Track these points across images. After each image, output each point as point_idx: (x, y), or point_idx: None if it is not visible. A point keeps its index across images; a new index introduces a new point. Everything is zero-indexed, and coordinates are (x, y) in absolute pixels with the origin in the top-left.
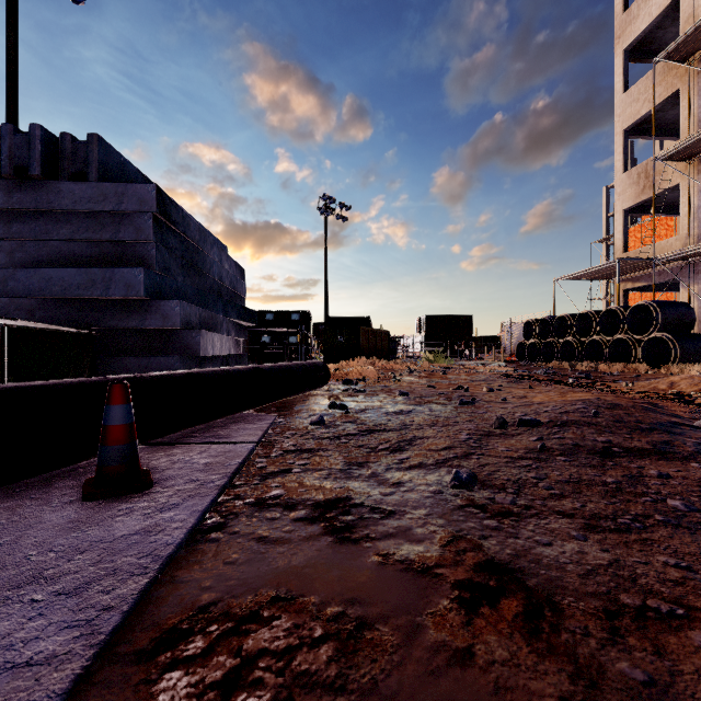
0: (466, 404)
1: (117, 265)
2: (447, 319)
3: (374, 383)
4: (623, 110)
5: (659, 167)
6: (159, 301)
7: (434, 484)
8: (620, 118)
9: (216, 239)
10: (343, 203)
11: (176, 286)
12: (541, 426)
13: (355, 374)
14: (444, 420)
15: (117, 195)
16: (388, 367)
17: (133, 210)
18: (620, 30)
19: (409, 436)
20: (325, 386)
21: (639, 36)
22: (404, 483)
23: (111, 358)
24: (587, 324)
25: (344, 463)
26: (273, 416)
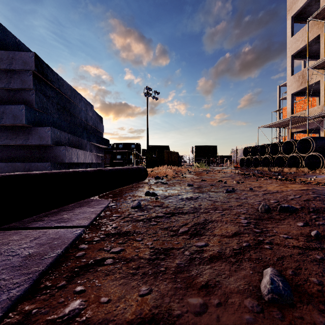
0: (230, 192)
1: (9, 104)
2: (205, 147)
3: (172, 178)
4: (291, 45)
5: (309, 72)
6: (37, 127)
7: (246, 292)
8: (289, 49)
9: (86, 100)
10: (156, 91)
11: (53, 120)
12: (298, 212)
13: (161, 173)
14: (221, 204)
15: (9, 59)
16: (178, 170)
17: (19, 69)
18: (289, 7)
19: (201, 219)
20: (145, 180)
21: (299, 9)
22: (213, 287)
23: (5, 164)
24: (275, 149)
25: (152, 251)
26: (108, 201)
